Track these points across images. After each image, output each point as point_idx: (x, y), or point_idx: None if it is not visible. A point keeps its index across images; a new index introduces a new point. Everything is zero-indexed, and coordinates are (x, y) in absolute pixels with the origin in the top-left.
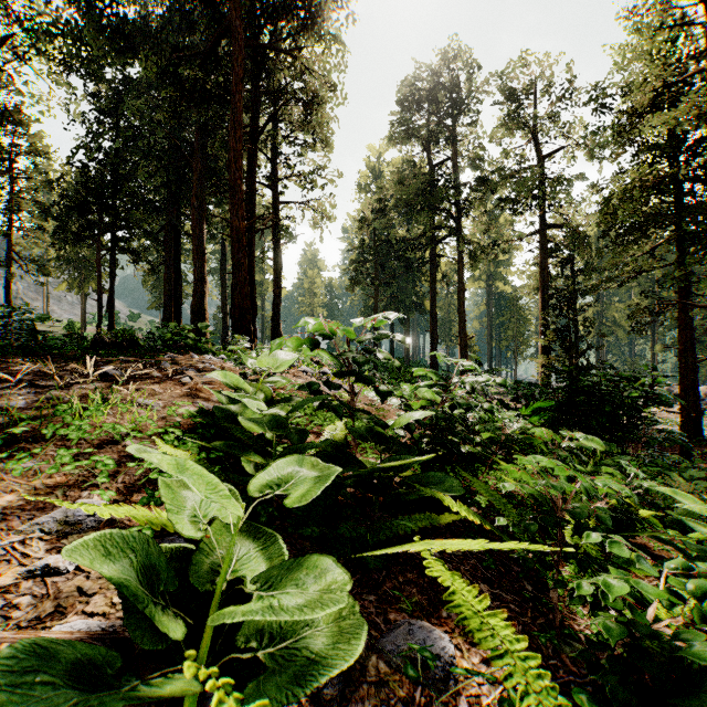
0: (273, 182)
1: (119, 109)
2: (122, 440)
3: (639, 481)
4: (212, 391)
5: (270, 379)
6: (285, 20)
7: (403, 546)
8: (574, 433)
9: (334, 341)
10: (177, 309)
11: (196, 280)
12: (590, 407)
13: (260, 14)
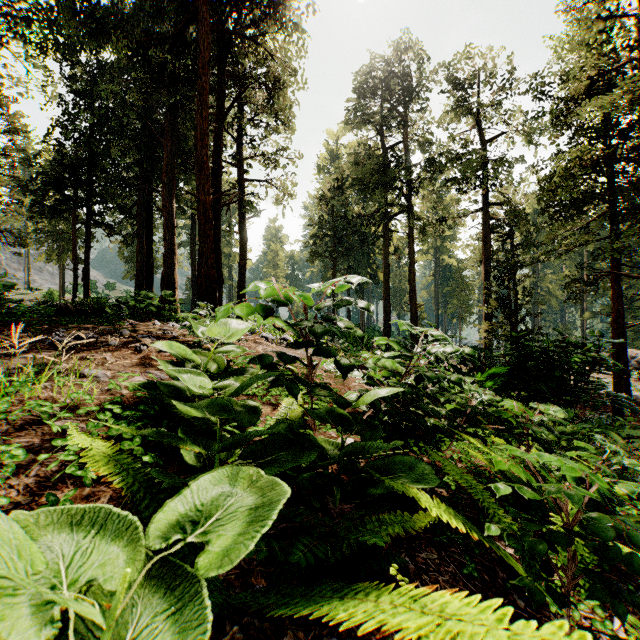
0: (238, 161)
1: (94, 91)
2: (52, 418)
3: (616, 457)
4: (160, 362)
5: (223, 348)
6: (249, 7)
7: (379, 599)
8: (548, 407)
9: (289, 308)
10: (149, 279)
11: (166, 251)
12: (539, 371)
13: (225, 2)
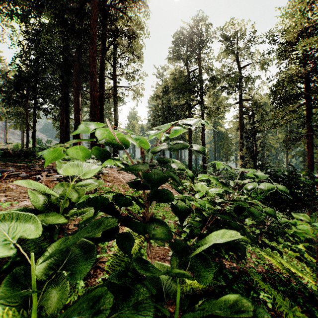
0: (114, 76)
1: (37, 39)
2: None
3: None
4: (30, 194)
5: (83, 182)
6: None
7: None
8: None
9: (125, 152)
10: (67, 138)
11: (75, 123)
12: None
13: None
